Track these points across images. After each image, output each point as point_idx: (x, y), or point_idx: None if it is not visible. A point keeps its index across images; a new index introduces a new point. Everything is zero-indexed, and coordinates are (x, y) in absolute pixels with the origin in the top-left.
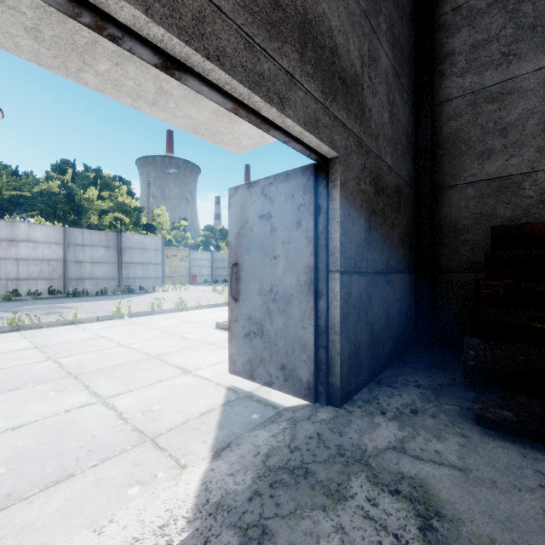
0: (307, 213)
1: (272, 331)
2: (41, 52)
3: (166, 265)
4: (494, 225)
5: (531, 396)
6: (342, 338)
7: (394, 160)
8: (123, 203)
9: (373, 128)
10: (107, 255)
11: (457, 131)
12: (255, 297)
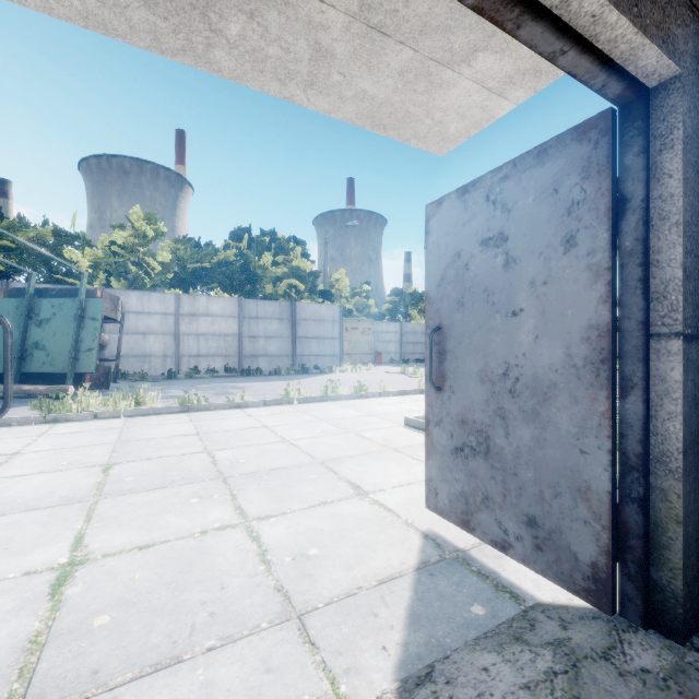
0: (592, 216)
1: (507, 450)
2: (158, 28)
3: (345, 340)
4: None
5: None
6: (688, 486)
7: None
8: (297, 268)
9: None
10: (281, 329)
11: None
12: (472, 385)
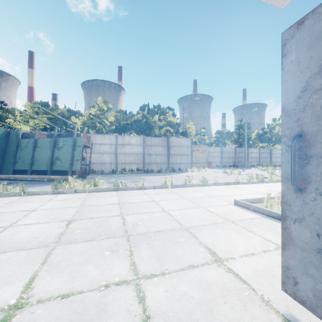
0: None
1: None
2: None
3: (193, 156)
4: None
5: None
6: None
7: None
8: (170, 121)
9: None
10: (162, 151)
11: None
12: None
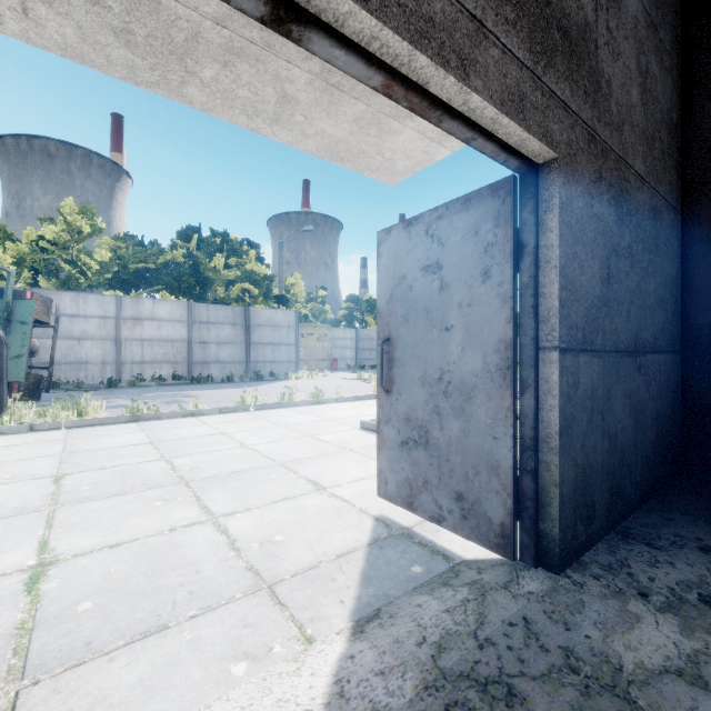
0: (501, 256)
1: (441, 440)
2: (136, 64)
3: (301, 346)
4: None
5: None
6: (563, 459)
7: (648, 166)
8: (251, 272)
9: (613, 112)
10: (234, 335)
11: None
12: (415, 388)
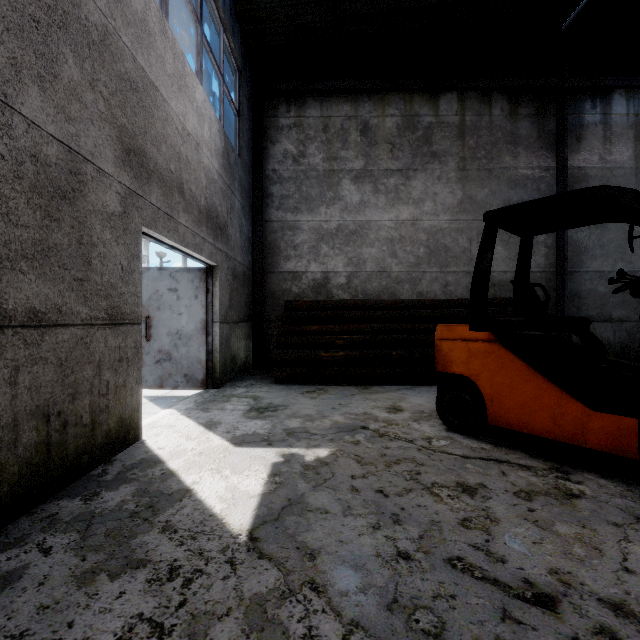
0: (202, 292)
1: (178, 356)
2: None
3: None
4: (291, 296)
5: (291, 367)
6: (220, 355)
7: (242, 257)
8: None
9: (232, 244)
10: None
11: (275, 241)
12: (164, 338)
